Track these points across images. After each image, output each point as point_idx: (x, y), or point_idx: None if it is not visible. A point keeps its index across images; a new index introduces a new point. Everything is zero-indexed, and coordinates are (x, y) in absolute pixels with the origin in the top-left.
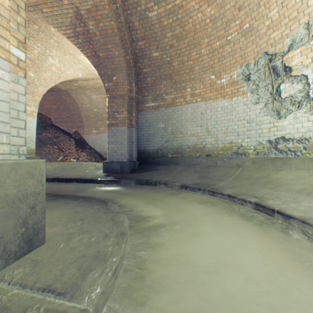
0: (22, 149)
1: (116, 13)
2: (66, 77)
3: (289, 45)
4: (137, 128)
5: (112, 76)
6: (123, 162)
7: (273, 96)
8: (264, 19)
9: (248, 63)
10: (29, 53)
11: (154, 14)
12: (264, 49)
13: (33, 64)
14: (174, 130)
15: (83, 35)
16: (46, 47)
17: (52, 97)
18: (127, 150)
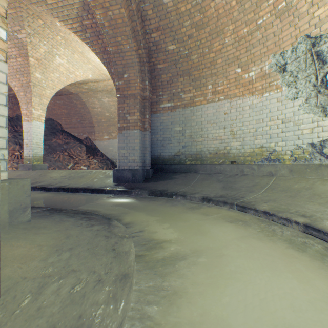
0: (2, 153)
1: None
2: (75, 78)
3: None
4: (150, 132)
5: (123, 73)
6: (135, 169)
7: (317, 88)
8: None
9: (284, 51)
10: (35, 51)
11: None
12: (306, 31)
13: (40, 64)
14: (193, 133)
15: (91, 29)
16: (53, 45)
17: (62, 101)
18: (140, 157)
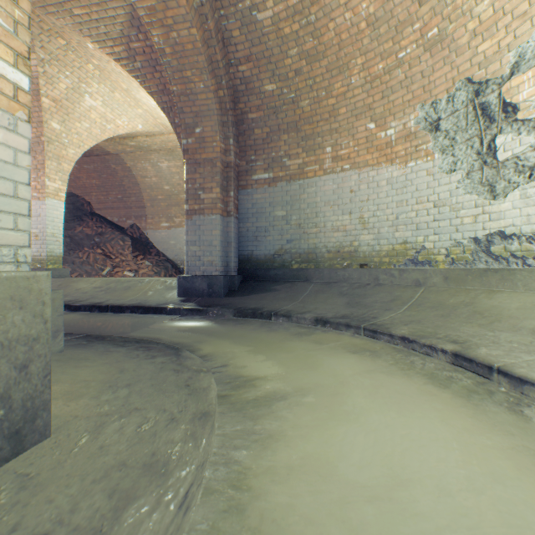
0: (24, 253)
1: (200, 14)
2: (116, 129)
3: (513, 64)
4: (237, 217)
5: (194, 126)
6: (213, 276)
7: (482, 157)
8: (467, 18)
9: (436, 100)
10: (51, 88)
11: (268, 15)
12: (466, 73)
13: (59, 107)
14: (303, 221)
15: (144, 56)
16: (81, 78)
17: (92, 165)
18: (221, 257)
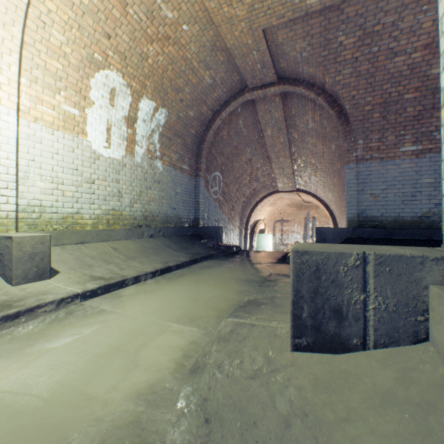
0: None
1: None
2: None
3: None
4: None
5: None
6: None
7: None
8: None
9: None
10: None
11: None
12: None
13: None
14: None
15: None
16: None
17: None
18: None
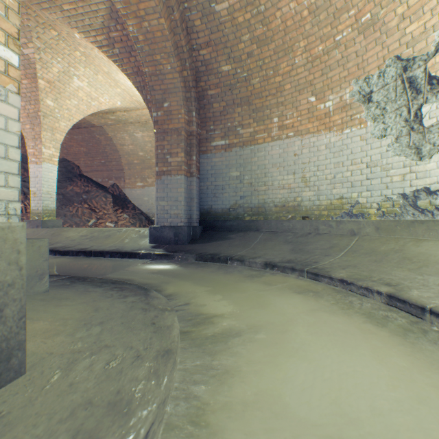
0: (14, 206)
1: (168, 6)
2: (99, 106)
3: (438, 42)
4: (198, 177)
5: (163, 101)
6: (178, 227)
7: (409, 124)
8: (396, 4)
9: (369, 76)
10: (46, 71)
11: (224, 7)
12: (395, 51)
13: (52, 88)
14: (254, 180)
15: (121, 43)
16: (70, 63)
17: (80, 135)
18: (185, 210)
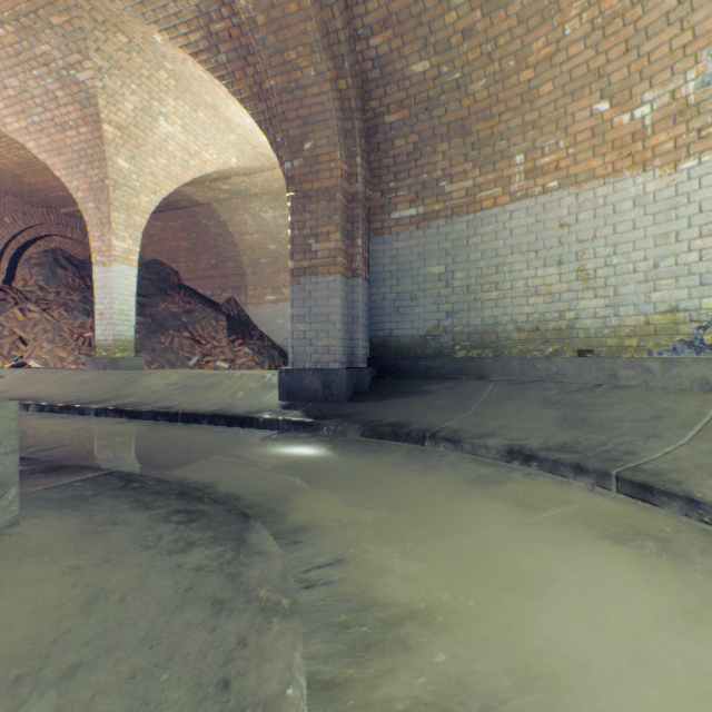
0: None
1: None
2: (202, 166)
3: None
4: (367, 279)
5: (302, 139)
6: (330, 370)
7: None
8: None
9: None
10: (114, 110)
11: None
12: None
13: (126, 138)
14: (474, 280)
15: (230, 43)
16: (151, 93)
17: (178, 221)
18: (342, 340)
